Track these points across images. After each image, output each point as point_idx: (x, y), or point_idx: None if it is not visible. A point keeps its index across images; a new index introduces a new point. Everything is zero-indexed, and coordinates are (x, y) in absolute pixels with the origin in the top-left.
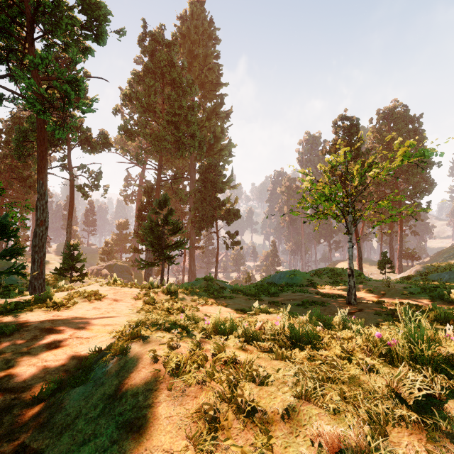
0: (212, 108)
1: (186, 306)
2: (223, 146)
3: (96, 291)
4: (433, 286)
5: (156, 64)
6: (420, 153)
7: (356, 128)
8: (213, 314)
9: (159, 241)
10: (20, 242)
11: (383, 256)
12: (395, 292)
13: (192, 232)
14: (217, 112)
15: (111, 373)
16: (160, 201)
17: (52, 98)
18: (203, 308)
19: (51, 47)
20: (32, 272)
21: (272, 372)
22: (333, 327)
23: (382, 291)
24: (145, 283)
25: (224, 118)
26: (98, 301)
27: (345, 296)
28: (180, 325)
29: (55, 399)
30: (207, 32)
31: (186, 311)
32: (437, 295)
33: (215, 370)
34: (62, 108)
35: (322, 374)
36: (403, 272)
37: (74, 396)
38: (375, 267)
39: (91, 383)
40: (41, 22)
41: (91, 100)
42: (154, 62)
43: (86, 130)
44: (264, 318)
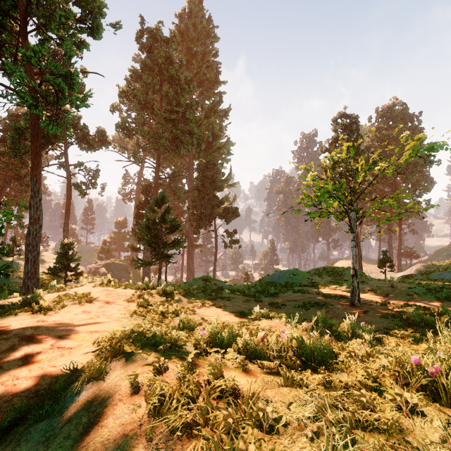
0: (210, 106)
1: (182, 309)
2: (221, 144)
3: (88, 292)
4: (439, 287)
5: (154, 61)
6: (429, 147)
7: (356, 126)
8: (210, 317)
9: (157, 240)
10: (16, 240)
11: (383, 255)
12: (399, 293)
13: (190, 230)
14: (215, 110)
15: (81, 404)
16: (158, 199)
17: (47, 94)
18: (201, 310)
19: (45, 42)
20: (26, 272)
21: (281, 407)
22: (341, 334)
23: (386, 291)
24: (139, 284)
25: (222, 116)
26: (89, 303)
27: (347, 297)
28: (171, 338)
29: (13, 437)
30: (205, 30)
31: (181, 316)
32: (444, 296)
33: (209, 407)
34: (55, 102)
35: (348, 416)
36: (402, 270)
37: (34, 436)
38: (374, 266)
39: (57, 417)
40: (35, 15)
41: (86, 94)
42: (152, 59)
43: (83, 127)
44: (266, 324)
